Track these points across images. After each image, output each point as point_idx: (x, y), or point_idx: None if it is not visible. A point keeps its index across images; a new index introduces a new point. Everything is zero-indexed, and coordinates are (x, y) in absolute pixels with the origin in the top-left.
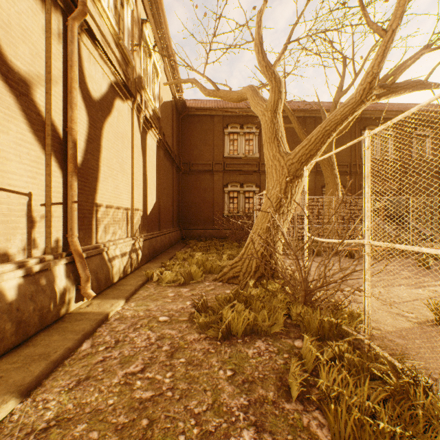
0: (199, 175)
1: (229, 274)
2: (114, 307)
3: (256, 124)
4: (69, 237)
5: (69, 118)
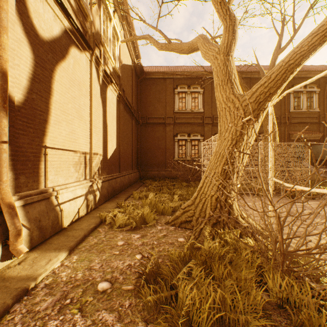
0: (154, 127)
1: (182, 218)
2: (49, 265)
3: (200, 84)
4: None
5: None
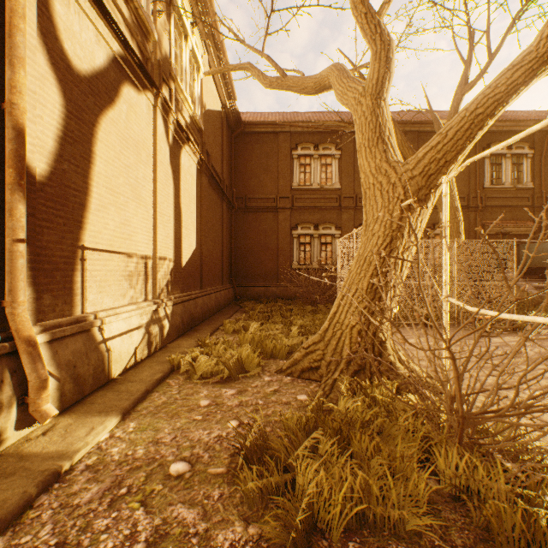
0: (258, 214)
1: (304, 363)
2: (92, 436)
3: (335, 143)
4: (6, 306)
5: (6, 84)
